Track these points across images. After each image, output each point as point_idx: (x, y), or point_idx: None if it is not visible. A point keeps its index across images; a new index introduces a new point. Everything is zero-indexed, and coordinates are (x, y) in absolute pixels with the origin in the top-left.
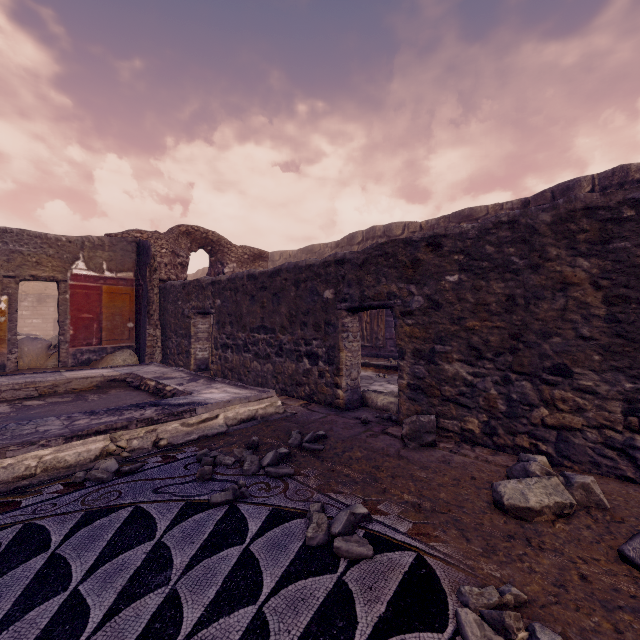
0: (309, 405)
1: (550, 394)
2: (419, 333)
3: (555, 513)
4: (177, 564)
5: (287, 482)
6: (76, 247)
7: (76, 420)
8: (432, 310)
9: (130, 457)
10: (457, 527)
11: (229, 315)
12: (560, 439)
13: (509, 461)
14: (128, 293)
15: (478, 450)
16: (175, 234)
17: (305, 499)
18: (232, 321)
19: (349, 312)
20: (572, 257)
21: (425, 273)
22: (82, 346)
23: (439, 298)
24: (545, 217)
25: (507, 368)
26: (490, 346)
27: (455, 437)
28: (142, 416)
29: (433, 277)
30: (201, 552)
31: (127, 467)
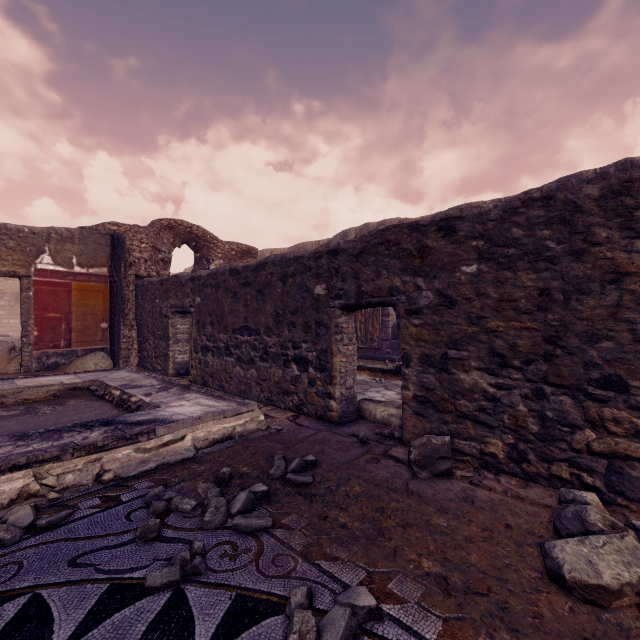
0: (297, 418)
1: (598, 413)
2: (428, 335)
3: (639, 593)
4: None
5: (262, 541)
6: (41, 239)
7: None
8: (444, 308)
9: (60, 498)
10: (508, 626)
11: (210, 314)
12: (612, 470)
13: (546, 497)
14: (101, 290)
15: (504, 480)
16: (156, 228)
17: (285, 574)
18: (213, 321)
19: (344, 310)
20: (628, 240)
21: (435, 263)
22: (48, 349)
23: (453, 293)
24: (591, 190)
25: (540, 379)
26: (518, 352)
27: (473, 462)
28: (84, 441)
29: (445, 268)
30: None
31: (45, 519)
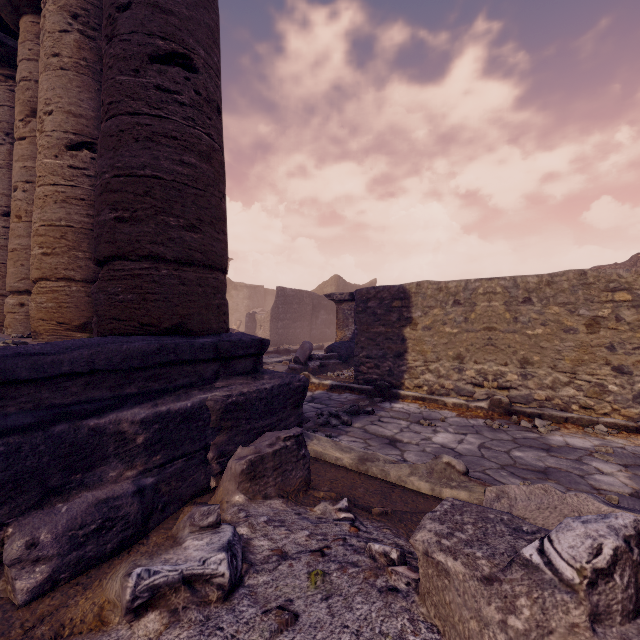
0: None
1: None
2: None
3: None
4: None
5: None
6: None
7: None
8: None
9: None
10: None
11: None
12: None
13: None
14: None
15: None
16: (632, 262)
17: None
18: None
19: None
20: None
21: None
22: None
23: None
24: None
25: None
26: None
27: None
28: None
29: None
30: None
31: None
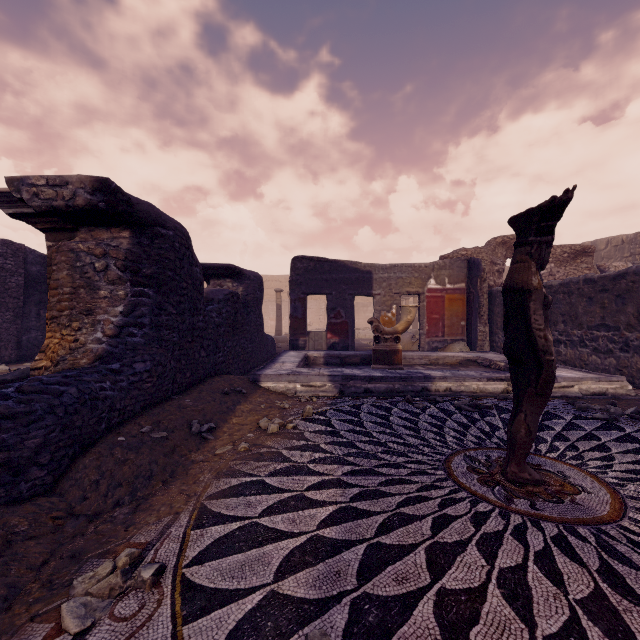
0: None
1: None
2: None
3: None
4: (586, 428)
5: None
6: (429, 270)
7: (481, 373)
8: None
9: None
10: None
11: (561, 315)
12: None
13: None
14: (461, 299)
15: None
16: (492, 246)
17: None
18: (565, 320)
19: None
20: None
21: None
22: (432, 337)
23: None
24: None
25: None
26: None
27: None
28: None
29: None
30: (598, 428)
31: None
